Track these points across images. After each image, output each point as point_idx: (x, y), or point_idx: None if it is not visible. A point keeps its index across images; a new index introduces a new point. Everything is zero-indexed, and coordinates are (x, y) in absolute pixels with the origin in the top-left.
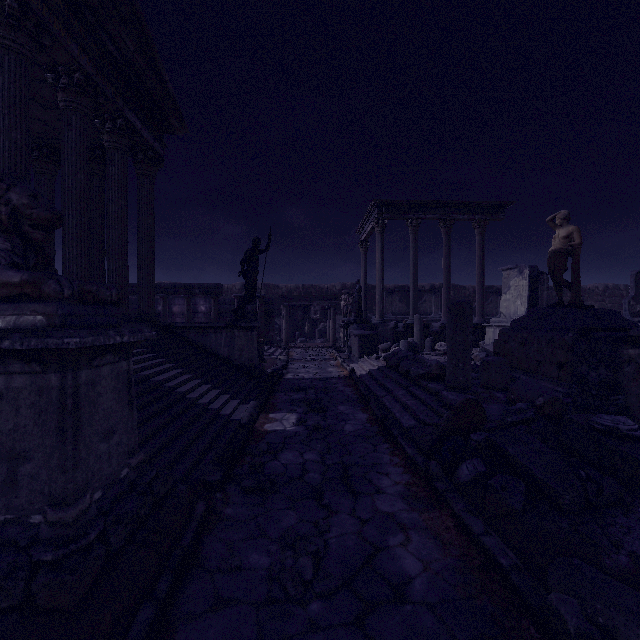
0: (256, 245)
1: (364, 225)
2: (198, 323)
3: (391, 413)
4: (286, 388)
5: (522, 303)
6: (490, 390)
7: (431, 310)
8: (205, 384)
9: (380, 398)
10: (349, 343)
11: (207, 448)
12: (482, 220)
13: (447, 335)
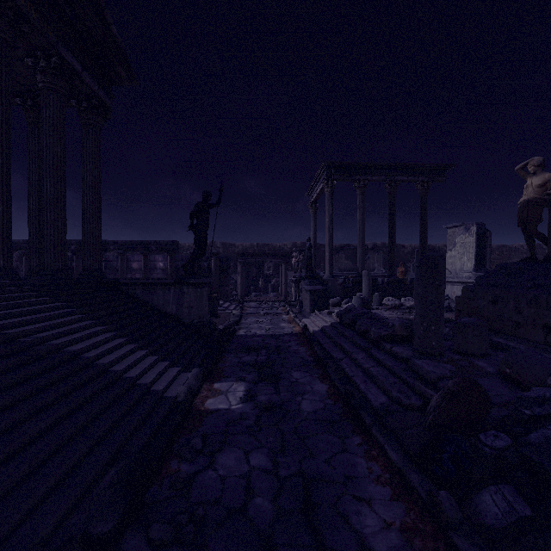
0: (206, 198)
1: (314, 187)
2: (145, 279)
3: (353, 383)
4: (237, 347)
5: (469, 259)
6: (467, 357)
7: (374, 266)
8: (141, 349)
9: (338, 361)
10: (300, 298)
11: (116, 453)
12: (425, 181)
13: (416, 293)
